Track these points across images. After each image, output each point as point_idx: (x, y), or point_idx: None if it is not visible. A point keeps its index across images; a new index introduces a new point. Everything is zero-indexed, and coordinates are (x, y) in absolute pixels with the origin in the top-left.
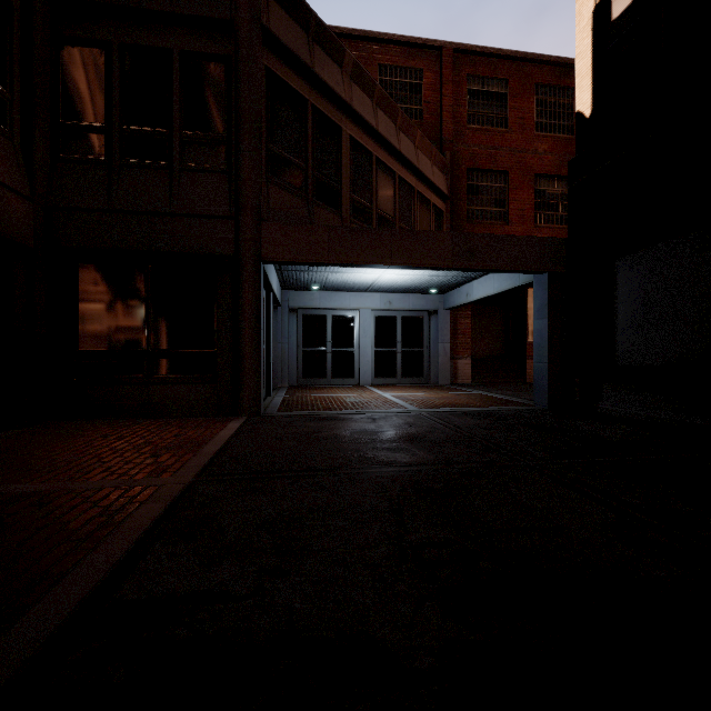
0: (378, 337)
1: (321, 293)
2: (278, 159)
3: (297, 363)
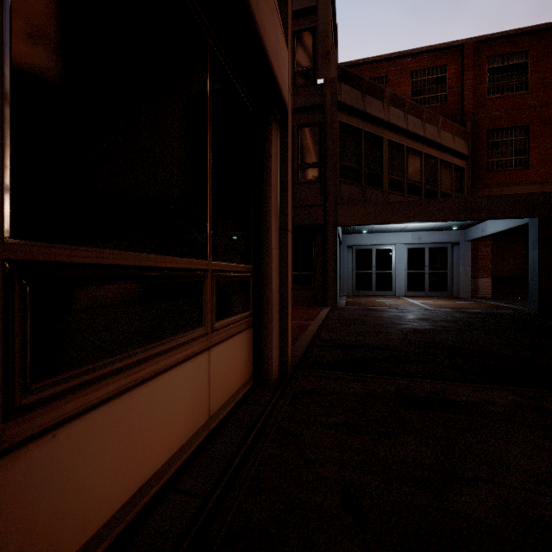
0: (410, 262)
1: (368, 235)
2: (345, 168)
3: (352, 281)
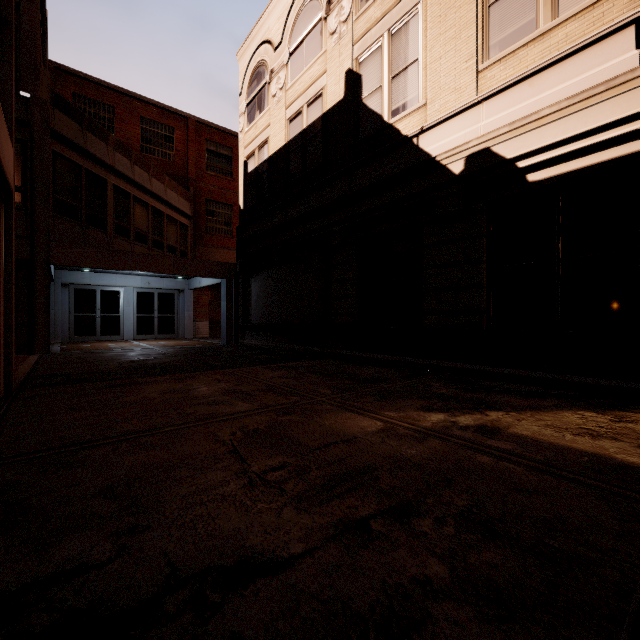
0: (140, 306)
1: (91, 274)
2: (61, 203)
3: (69, 325)
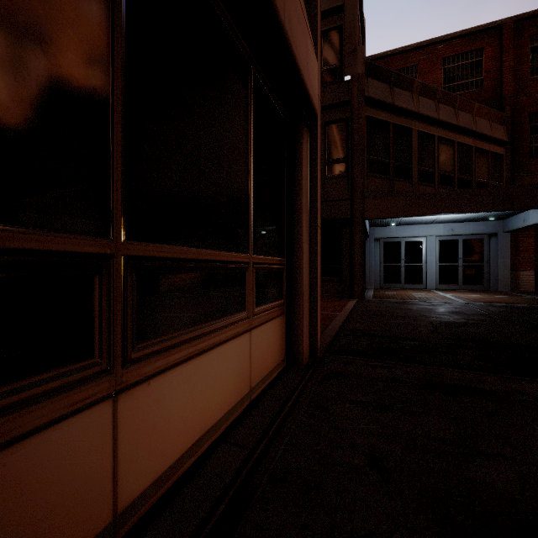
0: (441, 255)
1: (397, 227)
2: (373, 162)
3: (379, 273)
